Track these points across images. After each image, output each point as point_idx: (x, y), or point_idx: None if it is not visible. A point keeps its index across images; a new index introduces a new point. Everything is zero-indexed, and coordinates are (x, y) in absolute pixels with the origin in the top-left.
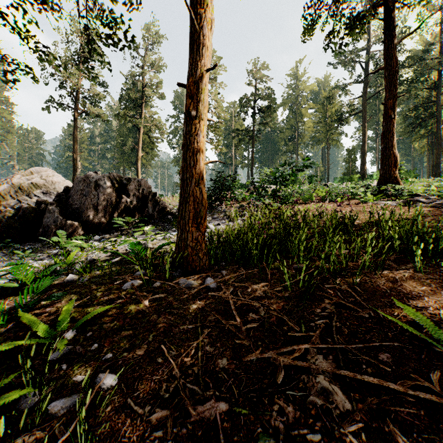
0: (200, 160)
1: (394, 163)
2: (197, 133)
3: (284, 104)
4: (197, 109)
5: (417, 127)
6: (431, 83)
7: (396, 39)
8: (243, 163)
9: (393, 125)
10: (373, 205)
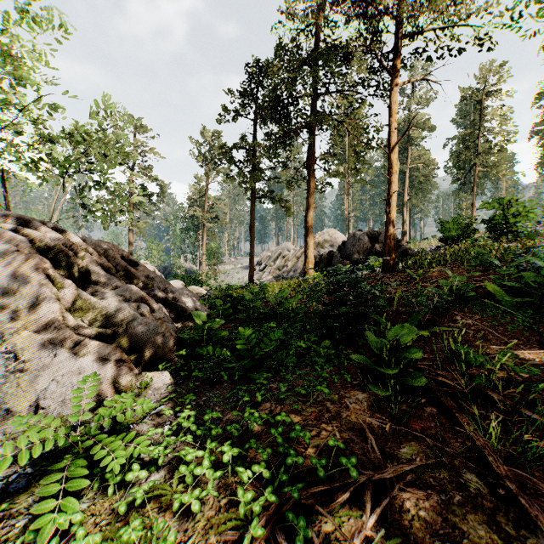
0: (391, 229)
1: None
2: (389, 219)
3: None
4: (389, 209)
5: None
6: None
7: None
8: None
9: None
10: None
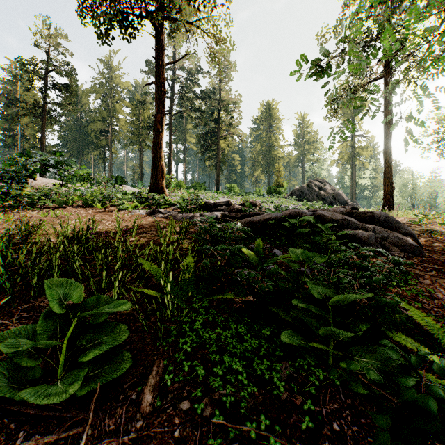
0: None
1: (162, 173)
2: None
3: (95, 92)
4: None
5: (207, 150)
6: (215, 118)
7: (193, 72)
8: (37, 148)
9: (161, 138)
10: (126, 213)
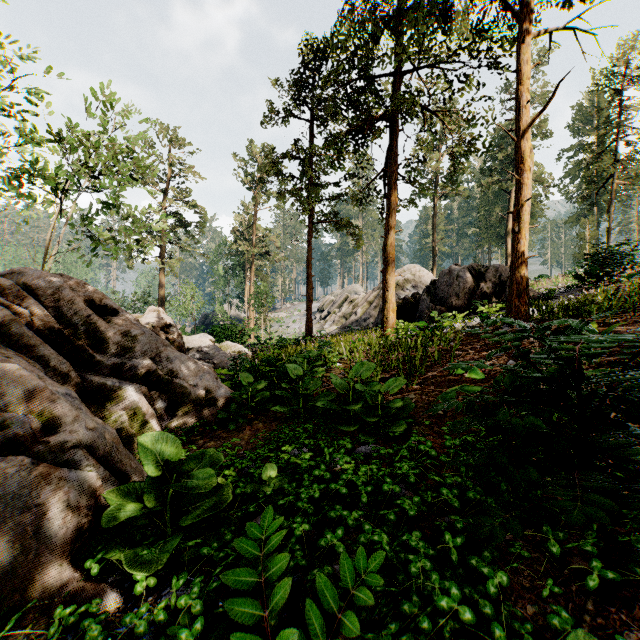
0: (521, 258)
1: None
2: (519, 241)
3: None
4: (519, 227)
5: None
6: None
7: None
8: None
9: None
10: None
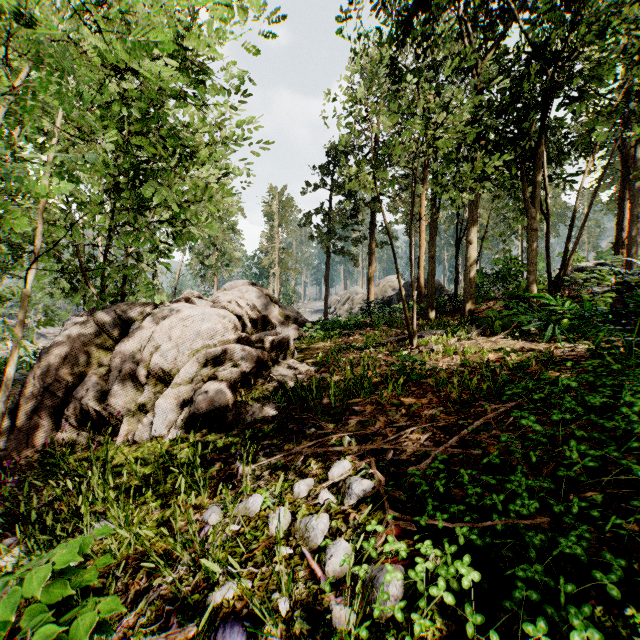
0: (420, 281)
1: (621, 244)
2: (419, 274)
3: None
4: (419, 268)
5: None
6: None
7: None
8: None
9: (622, 212)
10: None
